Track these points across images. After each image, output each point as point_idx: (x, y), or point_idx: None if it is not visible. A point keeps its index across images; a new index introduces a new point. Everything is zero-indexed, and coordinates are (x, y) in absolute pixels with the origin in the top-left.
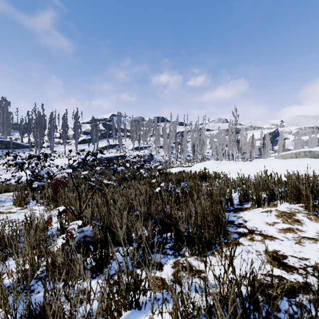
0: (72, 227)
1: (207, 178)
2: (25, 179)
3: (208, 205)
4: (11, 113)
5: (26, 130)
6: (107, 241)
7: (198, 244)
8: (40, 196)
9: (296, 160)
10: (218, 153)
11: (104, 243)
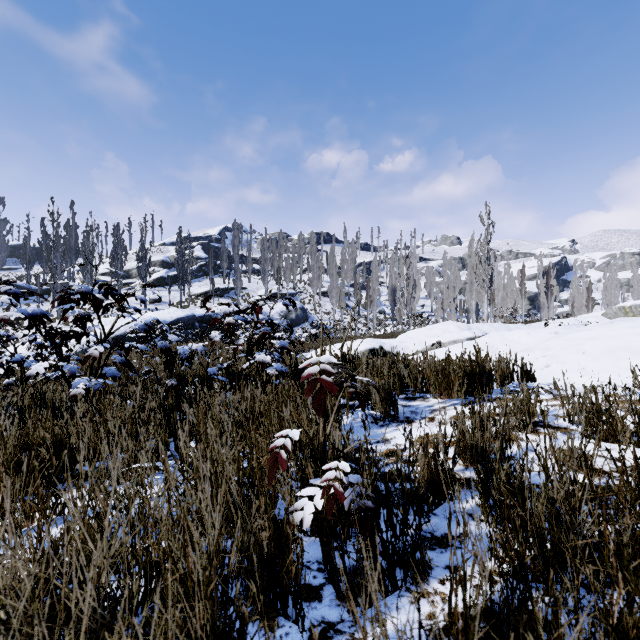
0: None
1: (484, 383)
2: None
3: None
4: (6, 222)
5: (38, 258)
6: None
7: None
8: None
9: None
10: (445, 307)
11: None
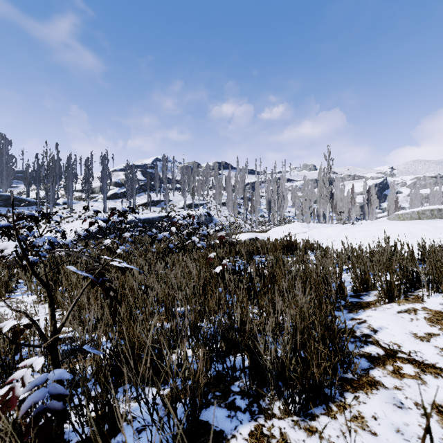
0: (18, 375)
1: (293, 250)
2: (10, 251)
3: (312, 305)
4: (12, 156)
5: (34, 180)
6: (122, 375)
7: (299, 393)
8: (31, 280)
9: (424, 222)
10: (304, 213)
11: (106, 395)
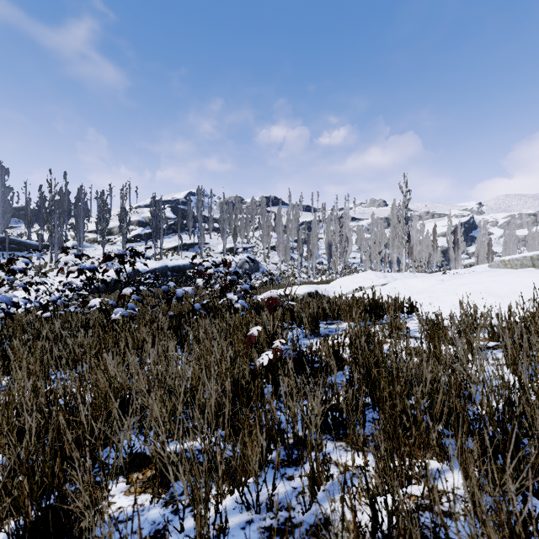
0: None
1: (378, 313)
2: None
3: None
4: (10, 188)
5: (37, 218)
6: None
7: None
8: None
9: None
10: (372, 259)
11: None
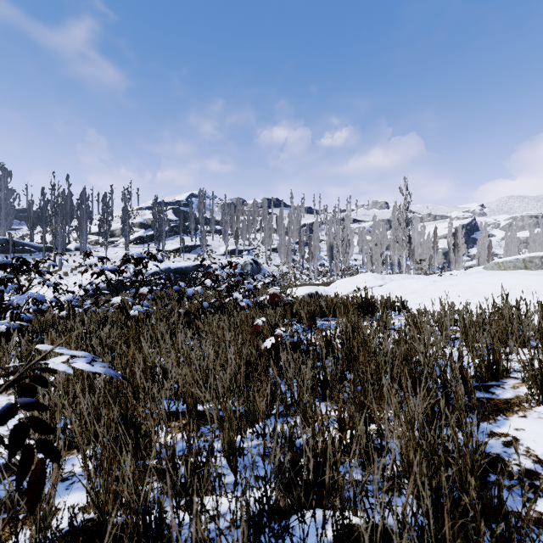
0: None
1: (370, 310)
2: None
3: (451, 433)
4: (13, 191)
5: (39, 220)
6: None
7: None
8: None
9: (541, 272)
10: (374, 261)
11: None
